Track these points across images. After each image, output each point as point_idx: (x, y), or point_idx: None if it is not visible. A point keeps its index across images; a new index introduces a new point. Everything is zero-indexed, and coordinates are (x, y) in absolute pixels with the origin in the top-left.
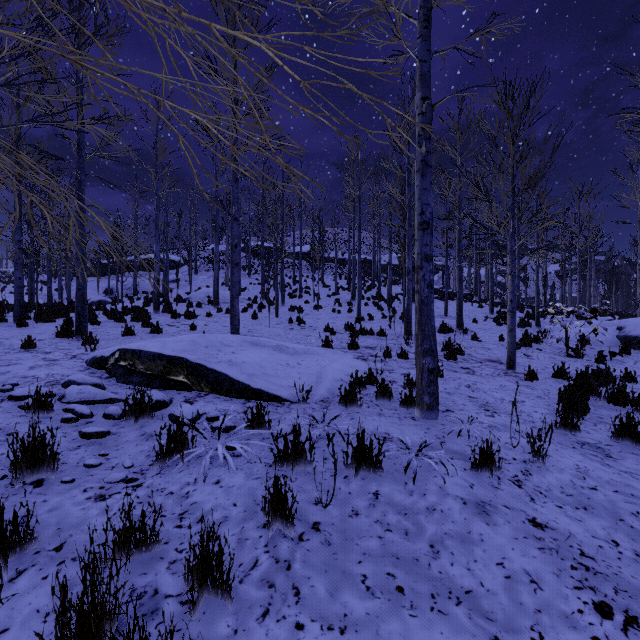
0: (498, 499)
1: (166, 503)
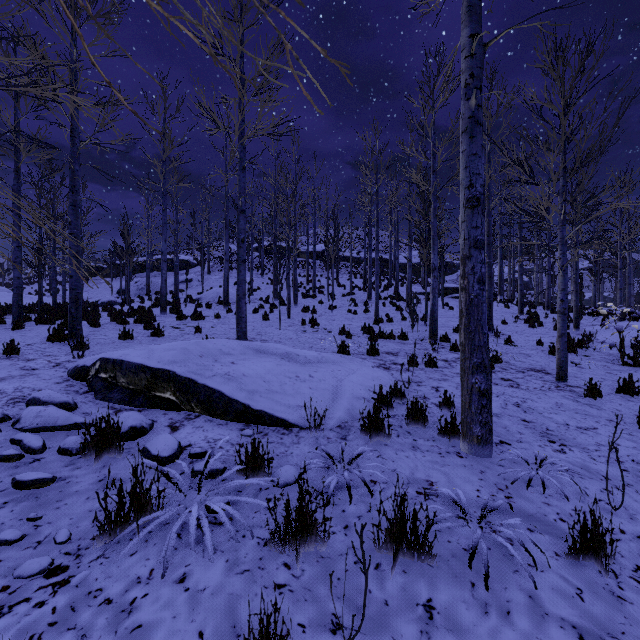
0: (634, 628)
1: (94, 625)
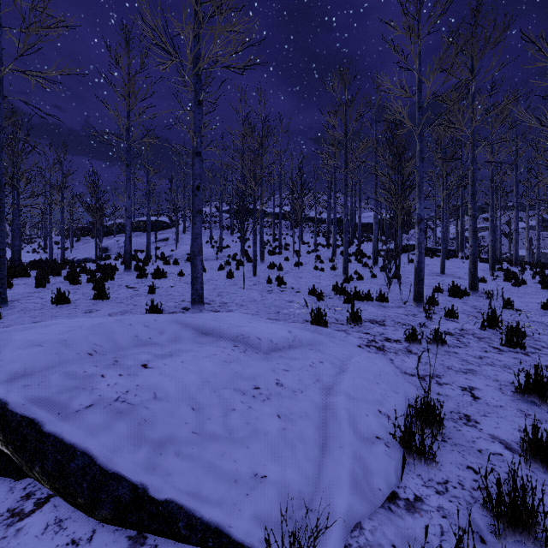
0: None
1: None
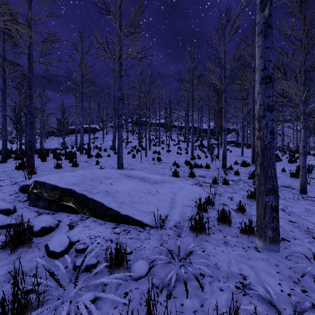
0: None
1: None
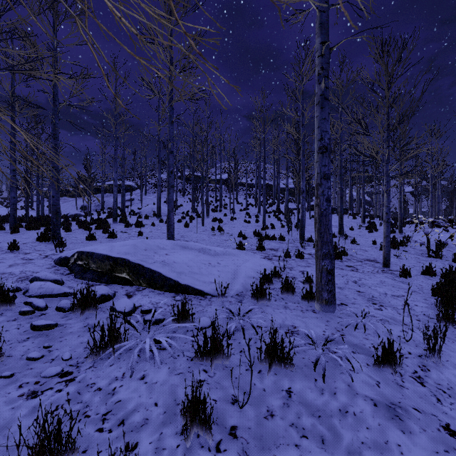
0: (406, 400)
1: (93, 401)
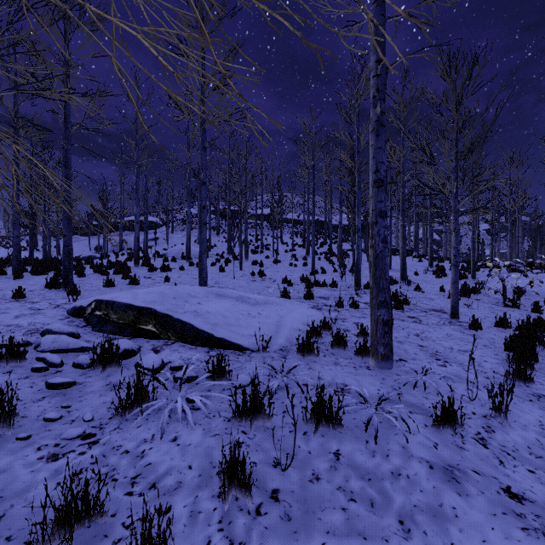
0: (466, 462)
1: (120, 464)
